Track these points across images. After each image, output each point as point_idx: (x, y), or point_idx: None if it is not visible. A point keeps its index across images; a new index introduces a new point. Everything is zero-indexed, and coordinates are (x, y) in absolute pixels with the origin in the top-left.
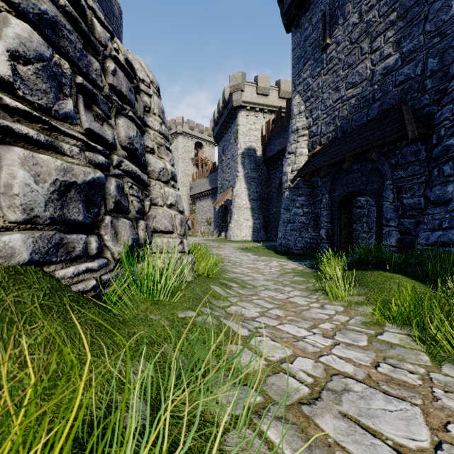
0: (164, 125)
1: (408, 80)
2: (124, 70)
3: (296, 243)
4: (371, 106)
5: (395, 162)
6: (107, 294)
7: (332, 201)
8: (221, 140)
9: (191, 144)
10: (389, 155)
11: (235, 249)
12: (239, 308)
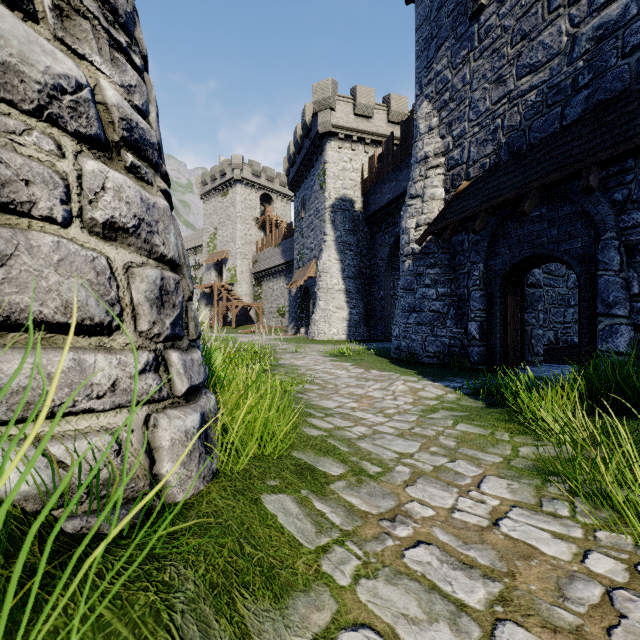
0: None
1: None
2: None
3: (426, 346)
4: (570, 99)
5: (623, 198)
6: None
7: (490, 273)
8: (300, 187)
9: (256, 197)
10: (610, 185)
11: (322, 355)
12: None
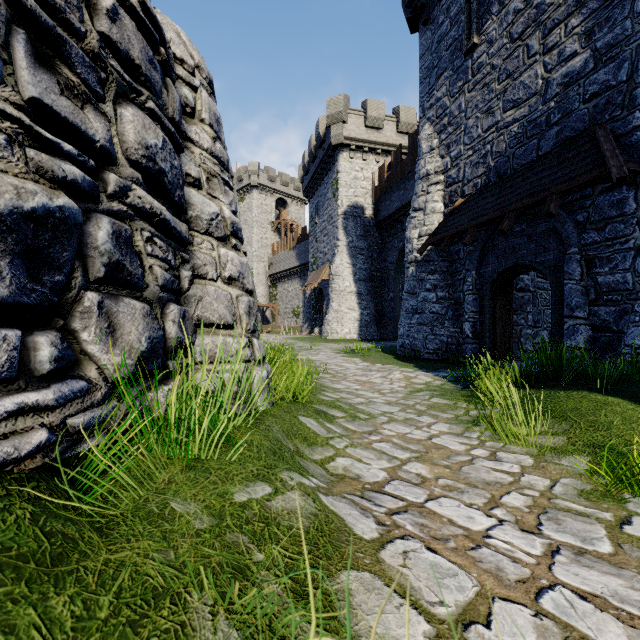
0: (221, 144)
1: (605, 91)
2: (137, 20)
3: (427, 344)
4: (544, 133)
5: (584, 219)
6: (85, 453)
7: (481, 280)
8: (314, 194)
9: (271, 201)
10: (574, 208)
11: (334, 352)
12: (350, 461)
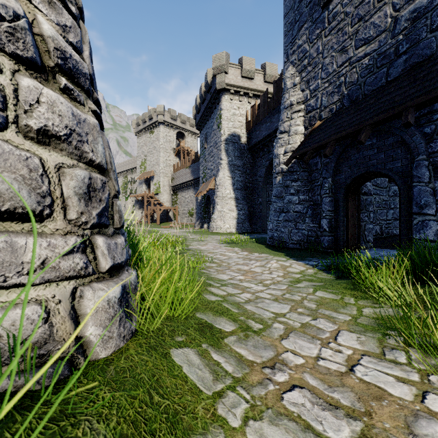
0: None
1: None
2: None
3: (291, 236)
4: (393, 62)
5: (431, 131)
6: None
7: (336, 185)
8: (204, 127)
9: (173, 134)
10: (422, 122)
11: (219, 242)
12: None
